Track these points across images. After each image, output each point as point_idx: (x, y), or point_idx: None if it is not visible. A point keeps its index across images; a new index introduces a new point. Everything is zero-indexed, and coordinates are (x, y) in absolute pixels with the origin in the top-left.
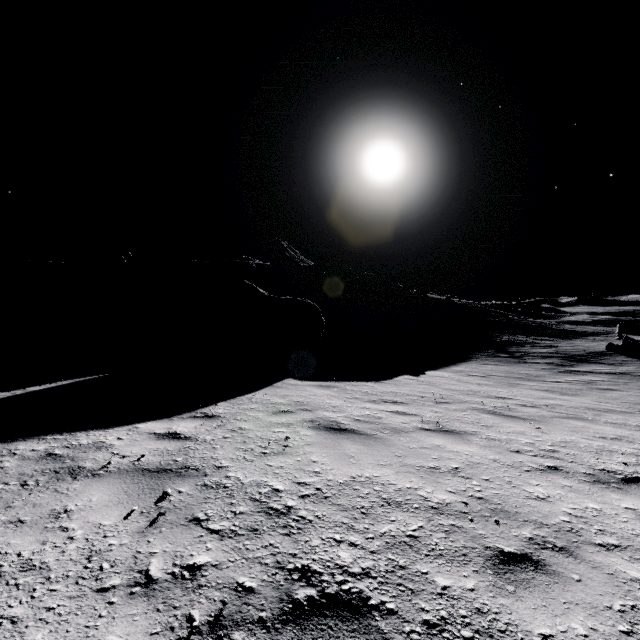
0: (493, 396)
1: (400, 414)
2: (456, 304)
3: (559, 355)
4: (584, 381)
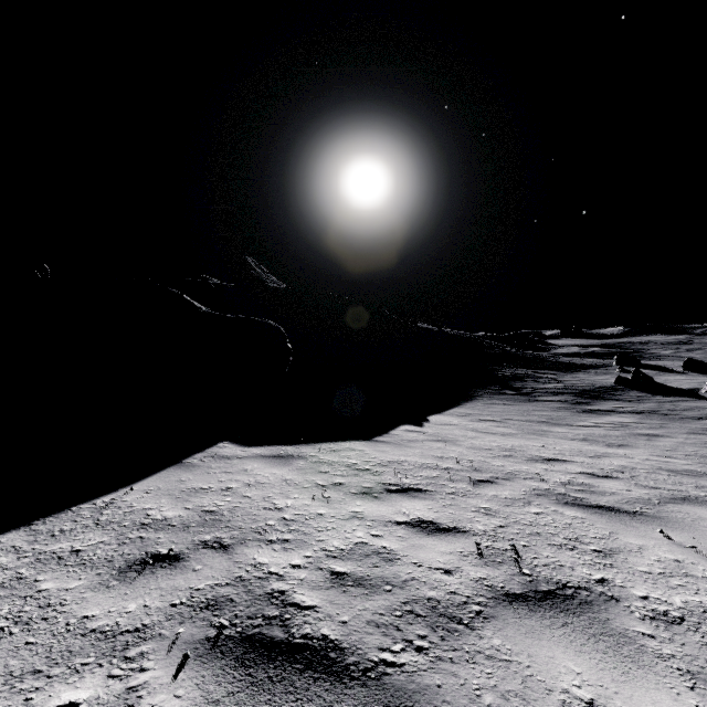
0: (539, 458)
1: (428, 532)
2: (448, 334)
3: (569, 391)
4: (616, 424)
